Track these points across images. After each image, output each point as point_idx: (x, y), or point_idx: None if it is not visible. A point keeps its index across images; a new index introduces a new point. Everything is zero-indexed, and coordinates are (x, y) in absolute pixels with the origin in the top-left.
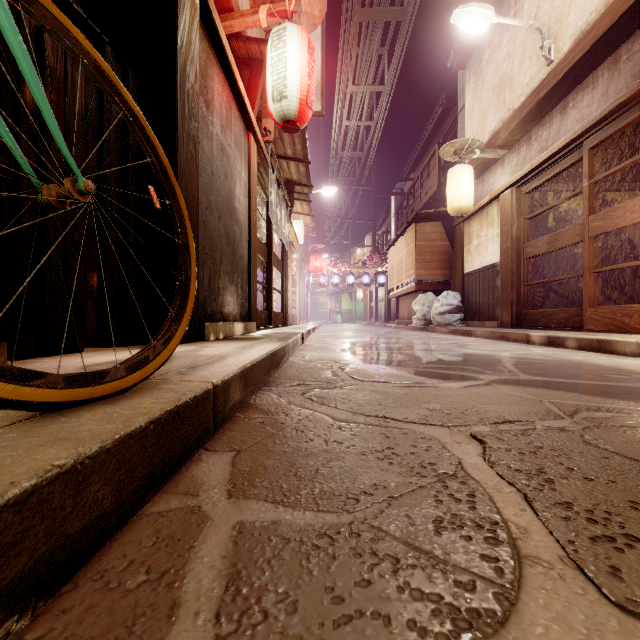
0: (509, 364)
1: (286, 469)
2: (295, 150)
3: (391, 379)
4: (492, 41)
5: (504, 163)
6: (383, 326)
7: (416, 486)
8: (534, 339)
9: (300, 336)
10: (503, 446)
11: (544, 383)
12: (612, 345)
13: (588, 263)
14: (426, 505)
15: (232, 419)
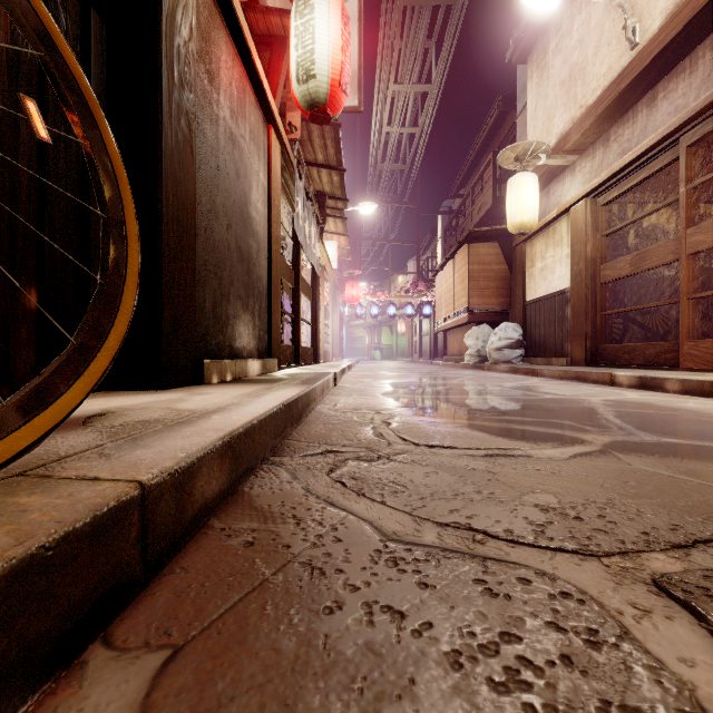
0: (610, 416)
1: None
2: (327, 155)
3: (459, 442)
4: (560, 27)
5: (575, 171)
6: (429, 363)
7: None
8: (621, 380)
9: (332, 376)
10: None
11: (686, 449)
12: None
13: (686, 287)
14: None
15: (199, 534)
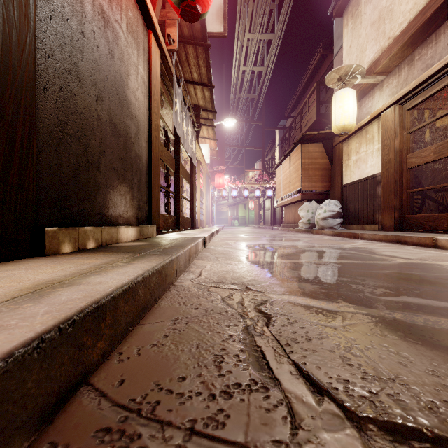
0: None
1: None
2: (200, 74)
3: (434, 400)
4: None
5: (383, 87)
6: (271, 228)
7: None
8: (443, 243)
9: (201, 241)
10: None
11: None
12: None
13: None
14: None
15: None
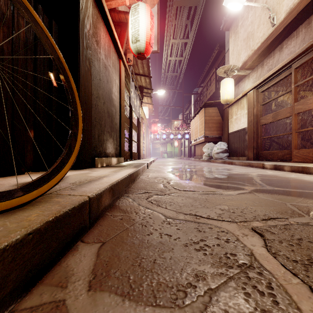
0: (258, 180)
1: (133, 259)
2: (144, 70)
3: (196, 189)
4: (243, 16)
5: (249, 77)
6: (188, 159)
7: (227, 277)
8: (267, 166)
9: (146, 164)
10: (276, 238)
11: (282, 191)
12: (310, 169)
13: (294, 127)
14: (239, 299)
15: (103, 216)
